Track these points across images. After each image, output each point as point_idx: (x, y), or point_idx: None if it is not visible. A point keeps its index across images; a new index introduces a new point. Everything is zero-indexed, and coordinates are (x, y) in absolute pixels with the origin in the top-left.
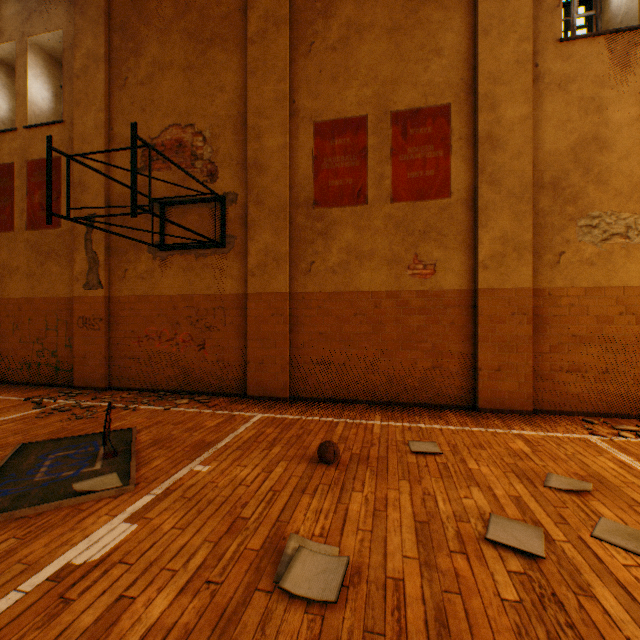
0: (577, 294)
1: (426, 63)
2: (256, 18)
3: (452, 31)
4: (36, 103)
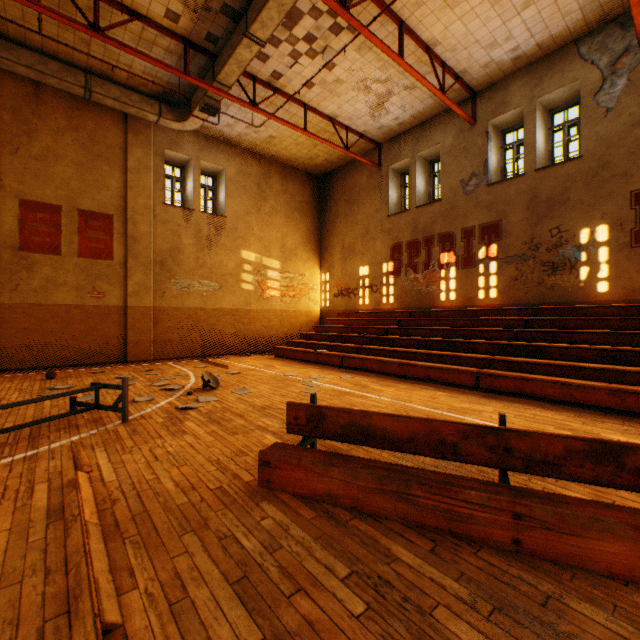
0: (171, 310)
1: (100, 190)
2: None
3: (115, 180)
4: None
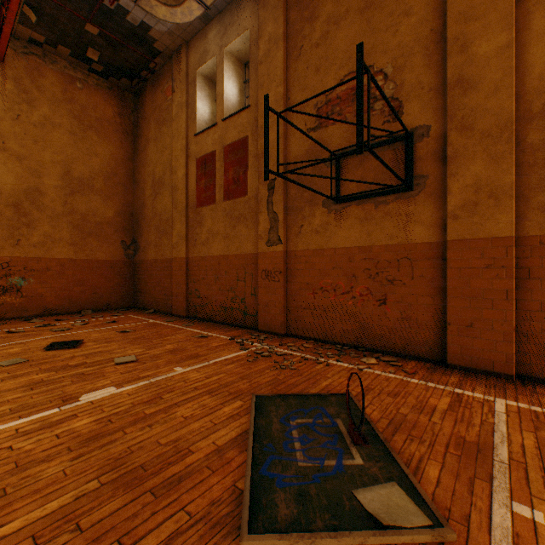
0: None
1: None
2: None
3: None
4: (228, 99)
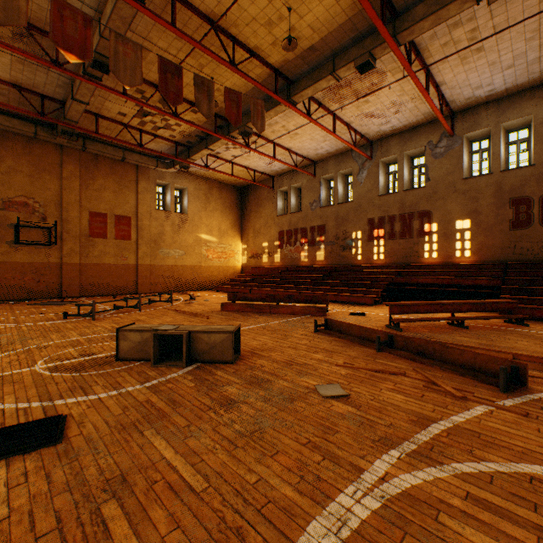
0: (160, 266)
1: (125, 204)
2: (67, 172)
3: (132, 198)
4: None
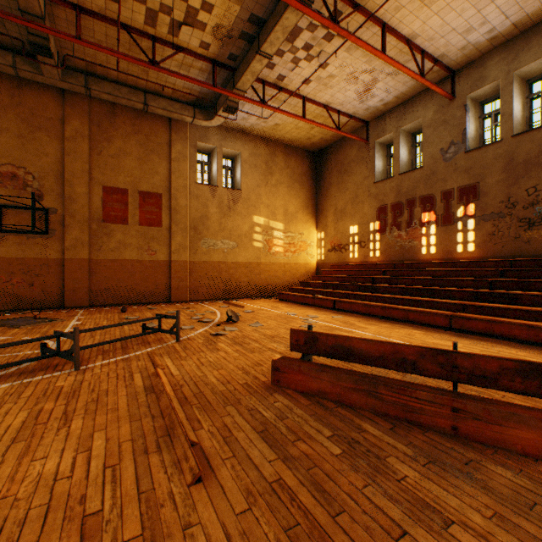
0: (201, 263)
1: (153, 176)
2: (71, 129)
3: (163, 167)
4: None
